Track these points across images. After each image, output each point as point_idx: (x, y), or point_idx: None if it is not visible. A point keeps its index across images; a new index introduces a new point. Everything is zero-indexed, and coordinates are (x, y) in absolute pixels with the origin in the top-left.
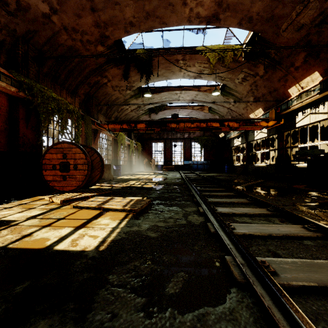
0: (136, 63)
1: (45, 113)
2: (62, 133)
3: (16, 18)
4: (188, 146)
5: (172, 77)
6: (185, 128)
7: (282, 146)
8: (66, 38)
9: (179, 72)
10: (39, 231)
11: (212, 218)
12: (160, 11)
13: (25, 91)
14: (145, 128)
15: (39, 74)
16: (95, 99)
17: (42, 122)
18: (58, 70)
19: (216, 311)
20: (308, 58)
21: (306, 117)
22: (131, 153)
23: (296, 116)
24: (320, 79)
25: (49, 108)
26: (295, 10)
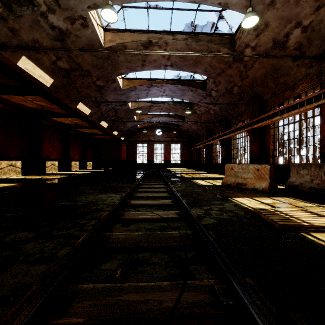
0: None
1: None
2: None
3: None
4: None
5: None
6: None
7: None
8: None
9: None
10: (278, 201)
11: (184, 203)
12: None
13: None
14: None
15: None
16: None
17: None
18: None
19: (185, 193)
20: None
21: None
22: None
23: None
24: None
25: None
26: None
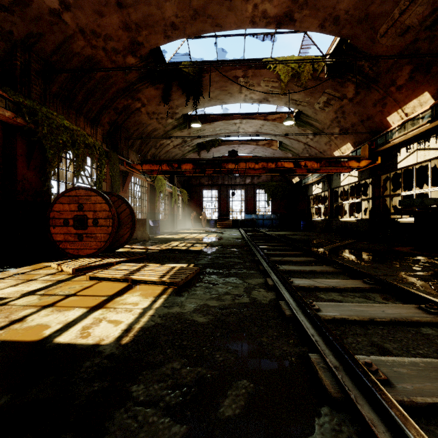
0: (179, 81)
1: (54, 147)
2: (78, 176)
3: (12, 15)
4: (250, 195)
5: (229, 100)
6: (246, 170)
7: (378, 194)
8: (83, 44)
9: (238, 94)
10: (37, 314)
11: (286, 294)
12: (213, 8)
13: (26, 117)
14: (193, 170)
15: (45, 94)
16: (124, 130)
17: (49, 160)
18: (73, 90)
19: None
20: (415, 74)
21: (411, 154)
22: (174, 204)
23: (398, 153)
24: (431, 102)
25: (59, 141)
26: (399, 6)
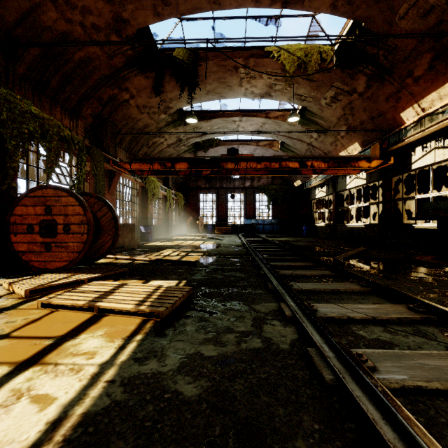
0: (173, 70)
1: (17, 137)
2: (49, 173)
3: None
4: (250, 199)
5: (228, 94)
6: (247, 170)
7: (389, 197)
8: (55, 16)
9: (238, 87)
10: None
11: (316, 336)
12: None
13: None
14: (188, 171)
15: (7, 74)
16: (111, 124)
17: (10, 152)
18: (46, 73)
19: None
20: (436, 62)
21: (428, 153)
22: (169, 208)
23: (413, 152)
24: None
25: (24, 131)
26: None
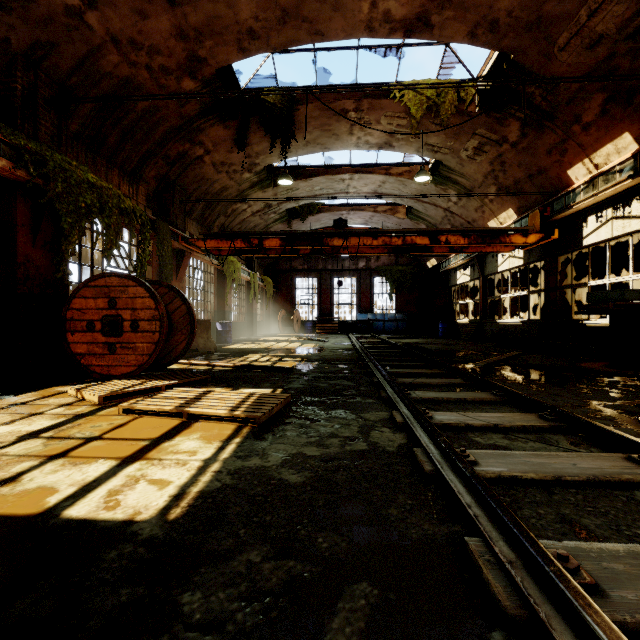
0: (261, 117)
1: (73, 213)
2: (109, 256)
3: (8, 15)
4: (365, 285)
5: (334, 145)
6: (360, 248)
7: (554, 284)
8: (117, 60)
9: (348, 136)
10: (39, 469)
11: (424, 438)
12: (311, 7)
13: (30, 167)
14: (281, 249)
15: (60, 134)
16: (179, 188)
17: (65, 232)
18: (102, 129)
19: None
20: (610, 106)
21: (604, 225)
22: (254, 298)
23: (584, 223)
24: (633, 147)
25: (81, 205)
26: (587, 5)
